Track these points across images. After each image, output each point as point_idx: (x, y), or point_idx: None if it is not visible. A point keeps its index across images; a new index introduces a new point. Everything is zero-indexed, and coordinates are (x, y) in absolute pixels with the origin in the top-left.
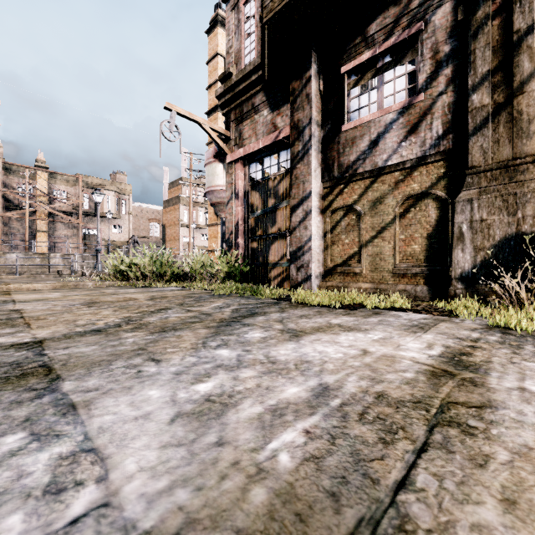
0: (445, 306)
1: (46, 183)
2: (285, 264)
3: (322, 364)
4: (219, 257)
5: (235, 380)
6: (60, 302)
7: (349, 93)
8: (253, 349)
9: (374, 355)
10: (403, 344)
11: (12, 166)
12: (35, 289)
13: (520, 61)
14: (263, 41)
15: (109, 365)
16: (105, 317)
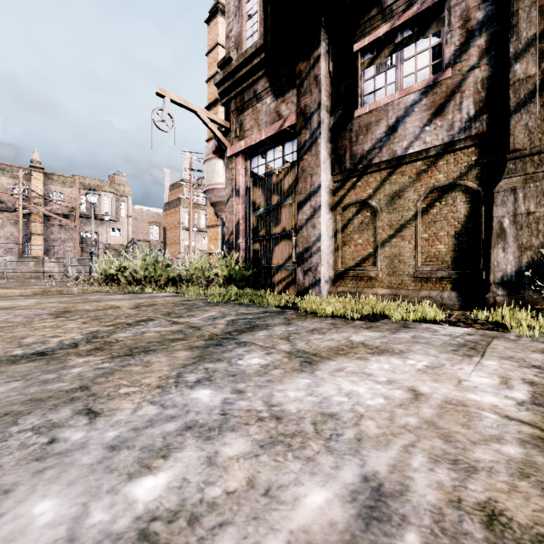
0: (487, 317)
1: (41, 184)
2: (290, 267)
3: (356, 421)
4: (218, 260)
5: (209, 467)
6: (27, 311)
7: (362, 73)
8: (248, 389)
9: (432, 401)
10: (465, 378)
11: (5, 167)
12: (12, 295)
13: None
14: (266, 16)
15: (11, 425)
16: (66, 332)
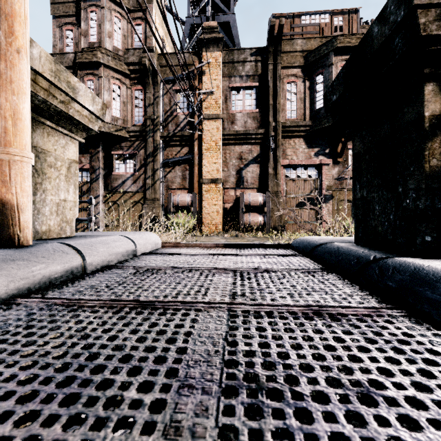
0: None
1: None
2: (86, 222)
3: None
4: None
5: None
6: None
7: (115, 161)
8: None
9: None
10: None
11: None
12: None
13: (156, 176)
14: None
15: None
16: None
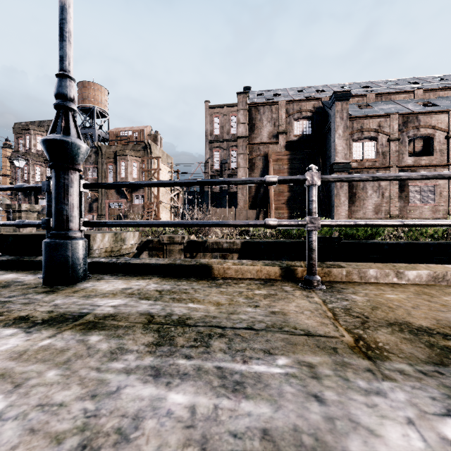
0: None
1: None
2: None
3: None
4: None
5: None
6: None
7: (40, 200)
8: None
9: None
10: None
11: None
12: None
13: None
14: None
15: None
16: None
